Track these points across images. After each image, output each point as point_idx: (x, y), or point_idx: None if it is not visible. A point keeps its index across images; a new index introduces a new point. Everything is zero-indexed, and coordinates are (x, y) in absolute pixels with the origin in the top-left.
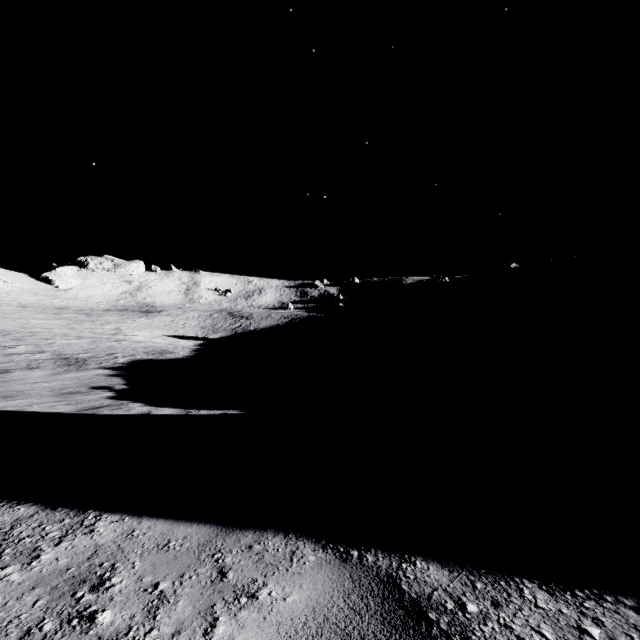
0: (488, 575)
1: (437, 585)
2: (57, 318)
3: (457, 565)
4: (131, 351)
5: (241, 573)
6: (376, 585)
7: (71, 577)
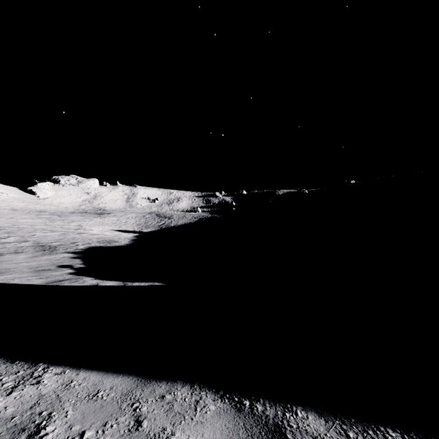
0: (357, 424)
1: (316, 434)
2: (38, 218)
3: (331, 414)
4: (88, 241)
5: (154, 422)
6: (265, 434)
7: (13, 425)
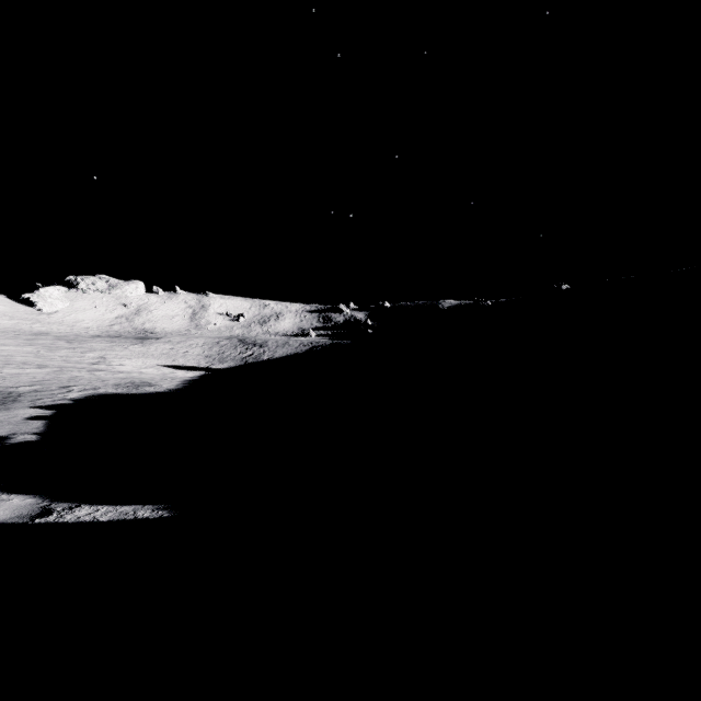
0: None
1: None
2: (27, 344)
3: None
4: (98, 383)
5: None
6: None
7: None
